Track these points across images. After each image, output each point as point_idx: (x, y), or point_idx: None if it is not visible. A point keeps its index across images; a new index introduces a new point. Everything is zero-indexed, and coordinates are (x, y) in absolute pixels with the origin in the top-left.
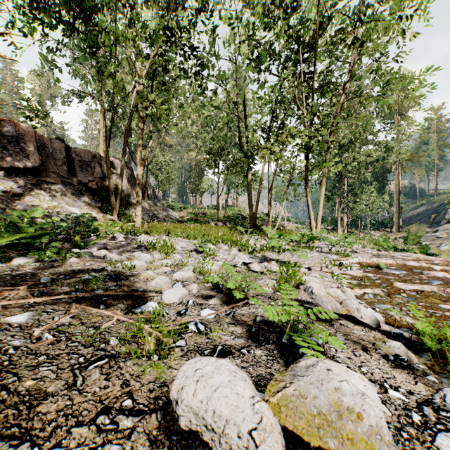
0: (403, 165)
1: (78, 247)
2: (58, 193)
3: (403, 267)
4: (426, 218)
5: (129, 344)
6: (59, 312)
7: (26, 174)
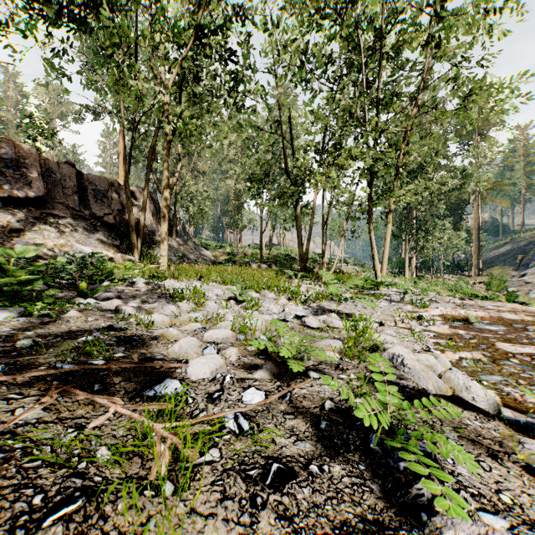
0: (483, 195)
1: (83, 296)
2: (66, 228)
3: (499, 321)
4: (511, 259)
5: (128, 461)
6: (28, 399)
7: (28, 206)
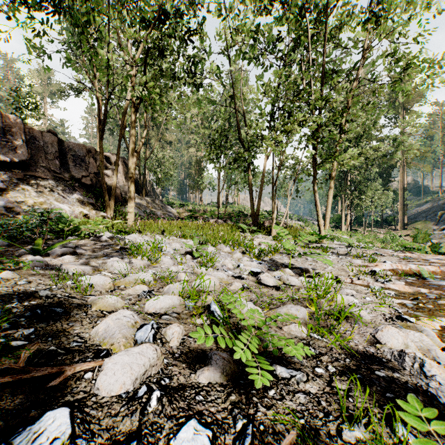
0: (408, 161)
1: (36, 252)
2: (47, 188)
3: None
4: (432, 215)
5: None
6: None
7: (13, 168)
